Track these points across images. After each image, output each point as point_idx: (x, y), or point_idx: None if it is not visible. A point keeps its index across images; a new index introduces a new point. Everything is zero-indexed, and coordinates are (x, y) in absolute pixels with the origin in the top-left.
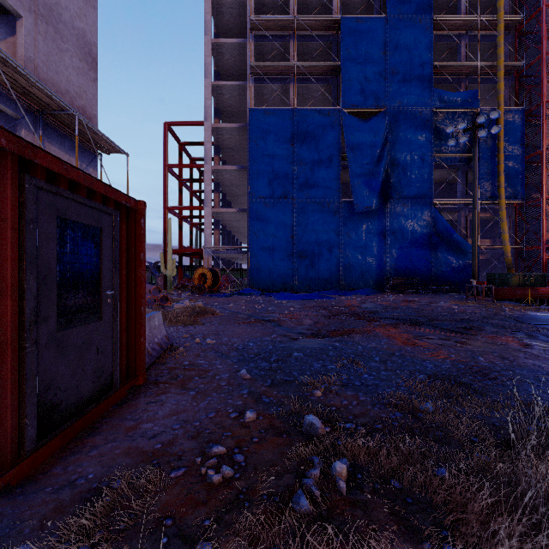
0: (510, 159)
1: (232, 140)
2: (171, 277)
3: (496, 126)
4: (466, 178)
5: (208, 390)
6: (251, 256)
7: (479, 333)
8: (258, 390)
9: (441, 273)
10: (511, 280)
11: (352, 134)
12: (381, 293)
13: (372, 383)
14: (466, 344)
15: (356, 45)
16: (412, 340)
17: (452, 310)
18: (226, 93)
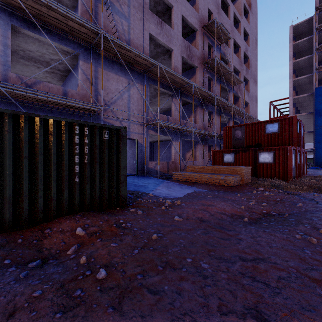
0: None
1: (303, 99)
2: None
3: None
4: None
5: None
6: (316, 153)
7: None
8: None
9: None
10: None
11: None
12: None
13: None
14: None
15: None
16: None
17: None
18: (299, 80)
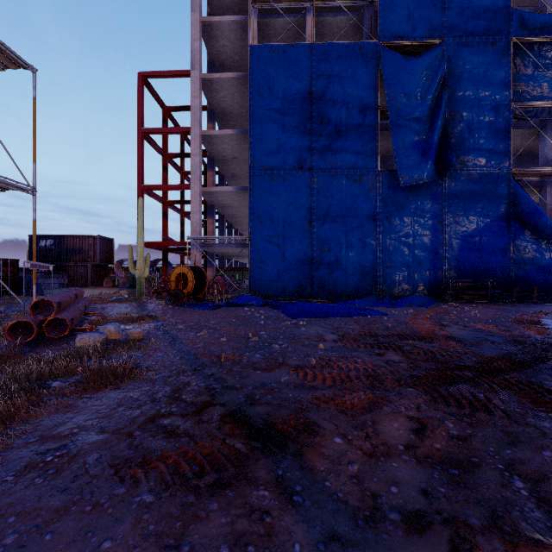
0: None
1: (230, 100)
2: (141, 279)
3: None
4: None
5: None
6: (253, 250)
7: None
8: None
9: (524, 273)
10: None
11: (396, 76)
12: (440, 303)
13: None
14: None
15: None
16: None
17: None
18: (220, 37)
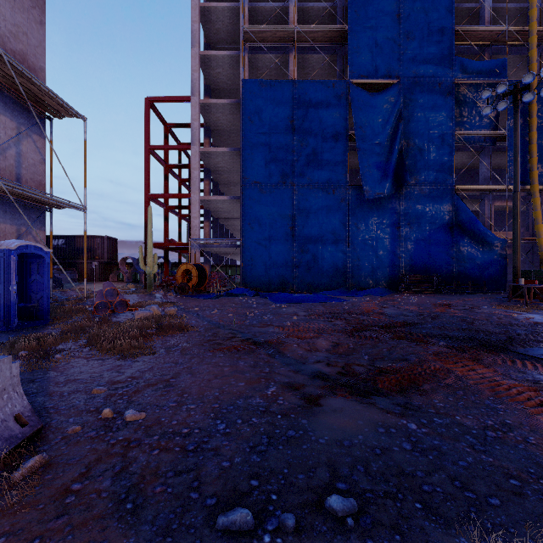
0: None
1: (224, 120)
2: (151, 274)
3: None
4: (490, 162)
5: None
6: (245, 251)
7: None
8: None
9: (464, 269)
10: None
11: (362, 109)
12: (396, 293)
13: None
14: None
15: (365, 7)
16: None
17: (516, 321)
18: (216, 67)
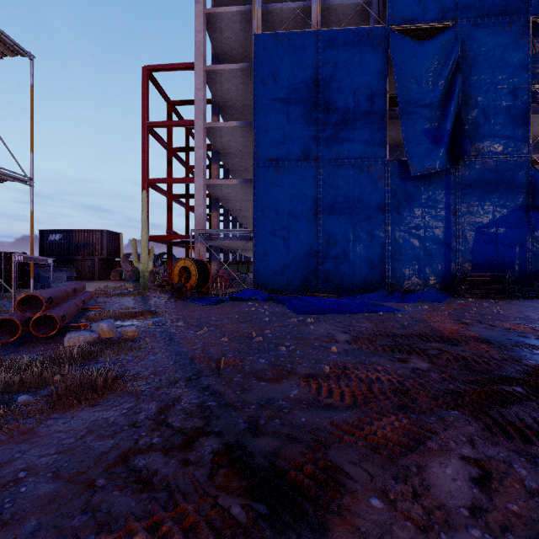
0: None
1: (234, 92)
2: (145, 272)
3: None
4: None
5: None
6: (257, 243)
7: None
8: None
9: None
10: None
11: (405, 61)
12: (454, 298)
13: None
14: None
15: None
16: None
17: None
18: (224, 29)
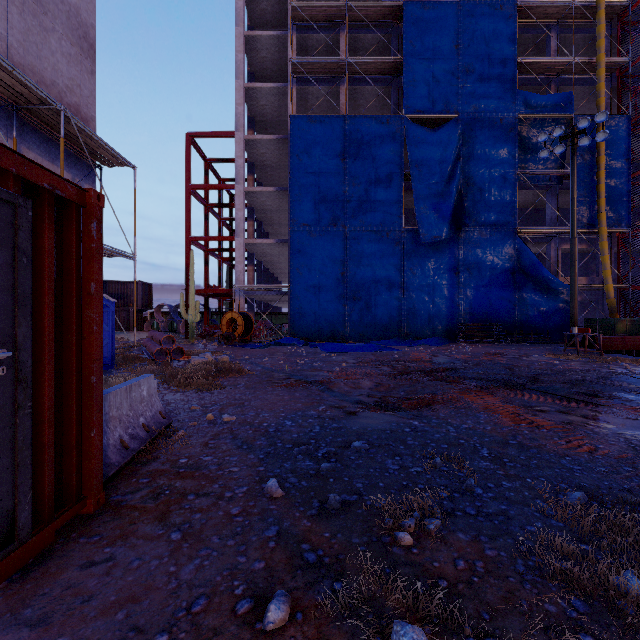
0: (613, 177)
1: (270, 155)
2: (193, 323)
3: (602, 132)
4: (557, 202)
5: (205, 529)
6: (293, 298)
7: (612, 402)
8: (296, 529)
9: (527, 318)
10: (616, 327)
11: (418, 146)
12: (453, 343)
13: (496, 510)
14: (601, 421)
15: (422, 37)
16: (525, 417)
17: (554, 367)
18: (261, 98)
